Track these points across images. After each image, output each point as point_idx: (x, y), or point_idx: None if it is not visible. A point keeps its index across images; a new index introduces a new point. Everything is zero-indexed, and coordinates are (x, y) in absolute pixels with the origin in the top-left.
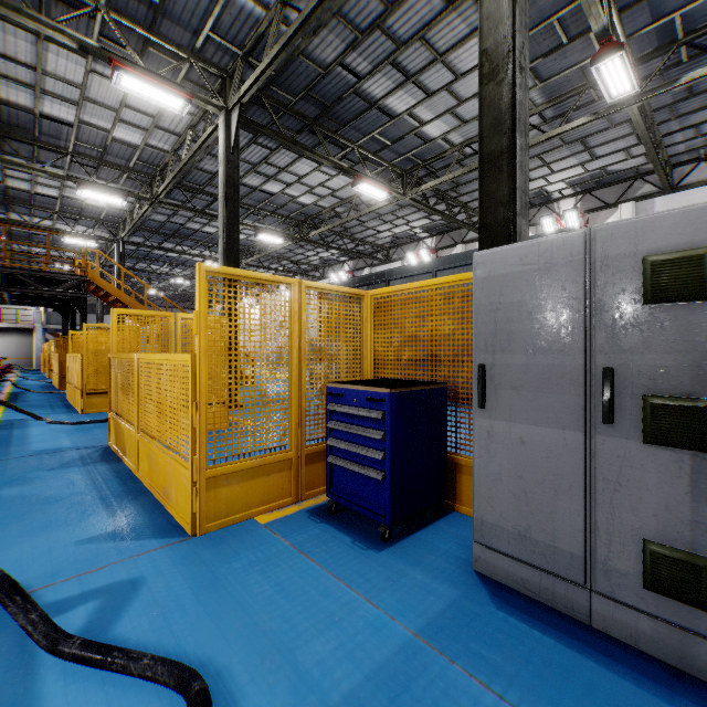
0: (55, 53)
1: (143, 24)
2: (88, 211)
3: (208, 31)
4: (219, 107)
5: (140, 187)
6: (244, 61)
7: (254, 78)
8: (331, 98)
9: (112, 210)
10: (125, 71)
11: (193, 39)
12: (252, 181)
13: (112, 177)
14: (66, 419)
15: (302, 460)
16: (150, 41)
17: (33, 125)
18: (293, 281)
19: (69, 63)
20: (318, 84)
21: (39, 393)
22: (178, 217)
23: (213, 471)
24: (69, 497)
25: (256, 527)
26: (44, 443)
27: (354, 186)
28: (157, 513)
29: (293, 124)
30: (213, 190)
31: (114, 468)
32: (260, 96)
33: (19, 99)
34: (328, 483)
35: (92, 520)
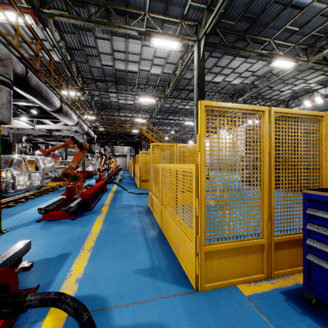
0: (131, 43)
1: (162, 13)
2: (142, 108)
3: (190, 2)
4: (194, 41)
5: (160, 93)
6: (207, 11)
7: (213, 16)
8: (257, 13)
9: (150, 105)
10: (155, 37)
11: (183, 10)
12: (208, 78)
13: (150, 91)
14: (134, 191)
15: (271, 246)
16: (165, 20)
17: (125, 76)
18: (264, 108)
19: (135, 45)
20: (249, 7)
21: (127, 179)
22: (174, 103)
23: (209, 247)
24: (132, 235)
25: (242, 298)
26: (126, 202)
27: (270, 63)
28: (172, 259)
29: (232, 39)
30: (189, 87)
31: (151, 221)
32: (214, 28)
33: (121, 67)
34: (305, 277)
35: (141, 255)
